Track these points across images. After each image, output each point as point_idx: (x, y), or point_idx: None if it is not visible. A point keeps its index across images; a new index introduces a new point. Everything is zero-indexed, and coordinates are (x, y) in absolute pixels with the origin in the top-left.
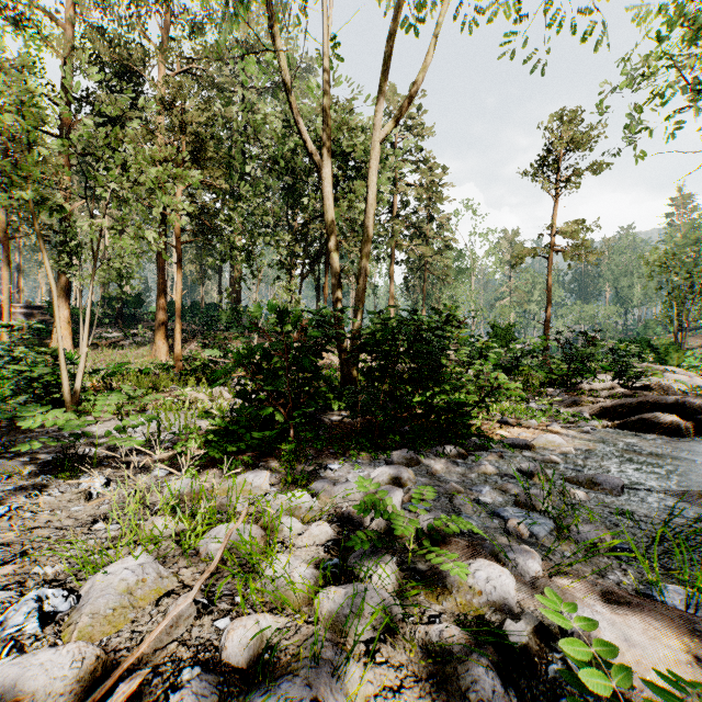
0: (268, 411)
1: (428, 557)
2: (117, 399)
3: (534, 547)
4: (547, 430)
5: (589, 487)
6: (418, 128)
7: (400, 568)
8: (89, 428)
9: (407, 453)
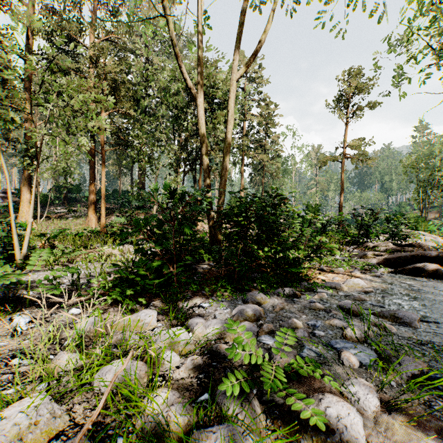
0: (157, 265)
1: (287, 399)
2: (46, 256)
3: (365, 377)
4: (352, 275)
5: (393, 321)
6: (259, 79)
7: (261, 401)
8: (32, 275)
9: (258, 294)
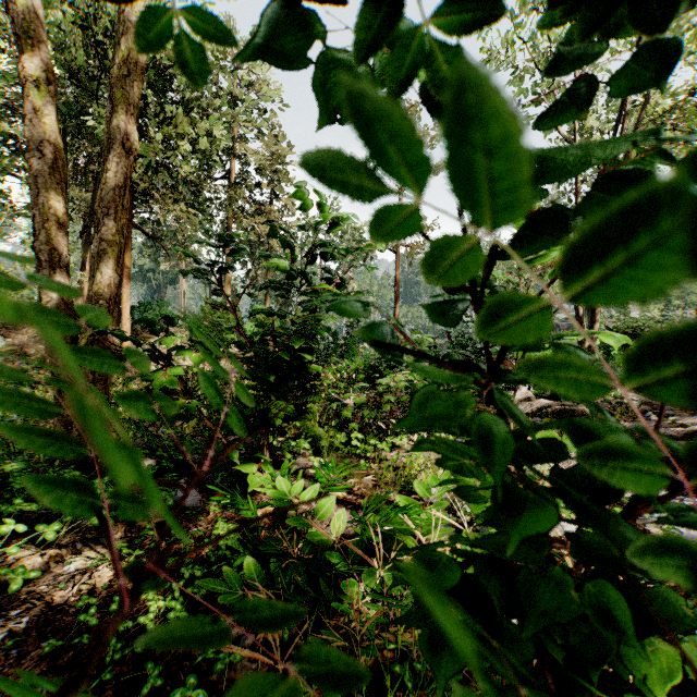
0: None
1: None
2: None
3: None
4: None
5: None
6: (261, 84)
7: None
8: None
9: None
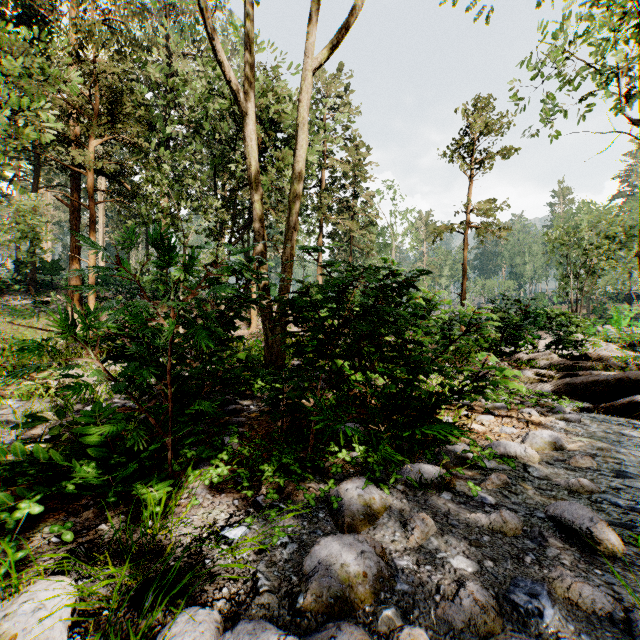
0: (111, 430)
1: None
2: None
3: None
4: (527, 420)
5: None
6: (345, 107)
7: None
8: None
9: (363, 488)
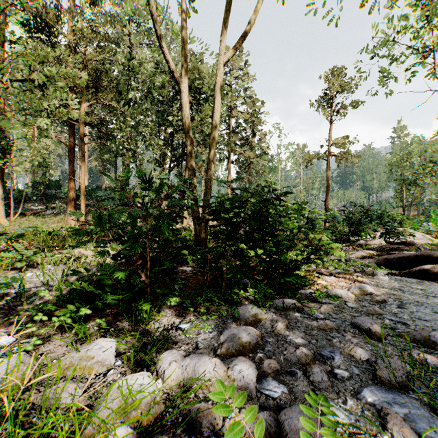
0: (122, 274)
1: None
2: None
3: None
4: (354, 279)
5: (429, 347)
6: (246, 75)
7: None
8: None
9: (252, 309)
